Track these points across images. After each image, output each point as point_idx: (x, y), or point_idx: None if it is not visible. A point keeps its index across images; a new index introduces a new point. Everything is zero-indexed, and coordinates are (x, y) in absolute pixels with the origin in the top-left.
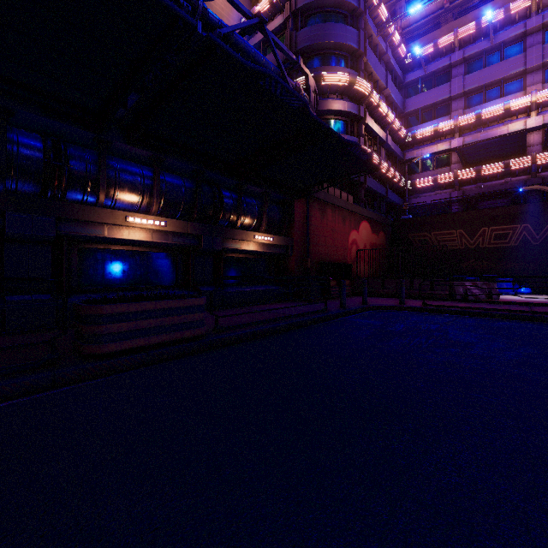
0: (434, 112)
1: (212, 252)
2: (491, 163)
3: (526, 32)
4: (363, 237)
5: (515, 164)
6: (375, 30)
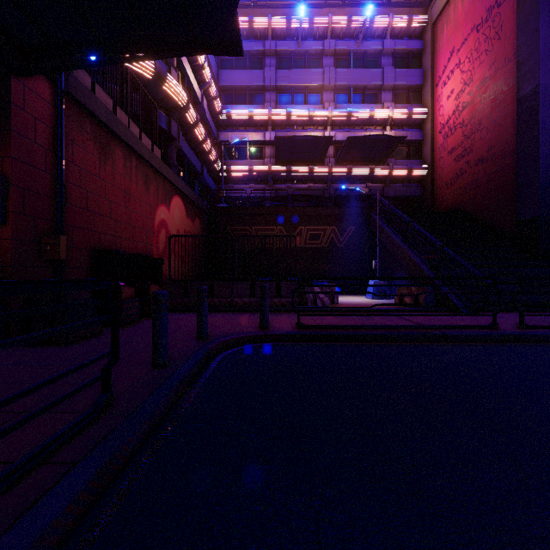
0: (249, 97)
1: None
2: (298, 165)
3: (323, 52)
4: (176, 220)
5: (317, 171)
6: None
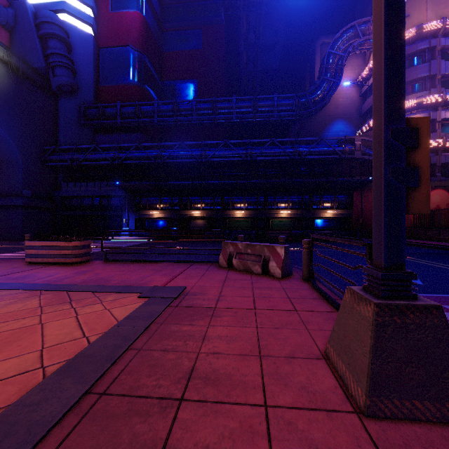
0: None
1: (309, 218)
2: None
3: None
4: (434, 201)
5: None
6: None
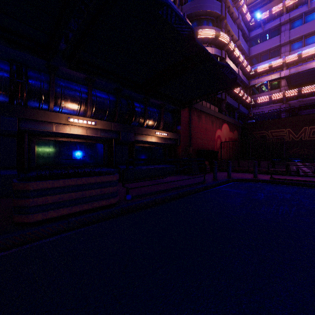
0: (269, 55)
1: (128, 142)
2: (308, 85)
3: None
4: (224, 134)
5: None
6: (231, 3)
